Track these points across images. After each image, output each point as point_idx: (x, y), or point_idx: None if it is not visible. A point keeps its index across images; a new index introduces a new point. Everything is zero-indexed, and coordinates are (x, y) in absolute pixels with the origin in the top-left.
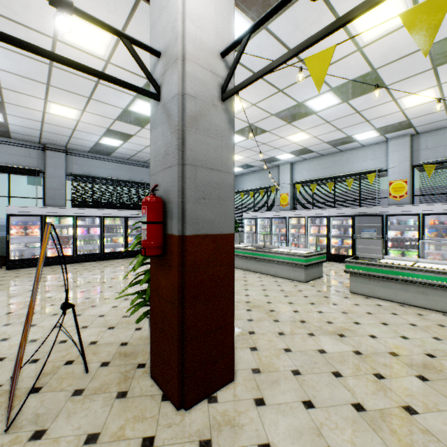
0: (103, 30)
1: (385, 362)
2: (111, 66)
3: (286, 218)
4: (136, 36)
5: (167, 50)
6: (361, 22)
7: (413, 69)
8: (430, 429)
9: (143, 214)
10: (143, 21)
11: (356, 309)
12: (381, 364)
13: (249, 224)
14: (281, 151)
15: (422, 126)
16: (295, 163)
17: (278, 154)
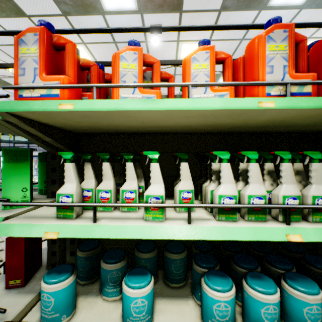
0: None
1: None
2: None
3: None
4: None
5: None
6: None
7: None
8: None
9: None
10: None
11: None
12: None
13: None
14: None
15: None
16: None
17: None
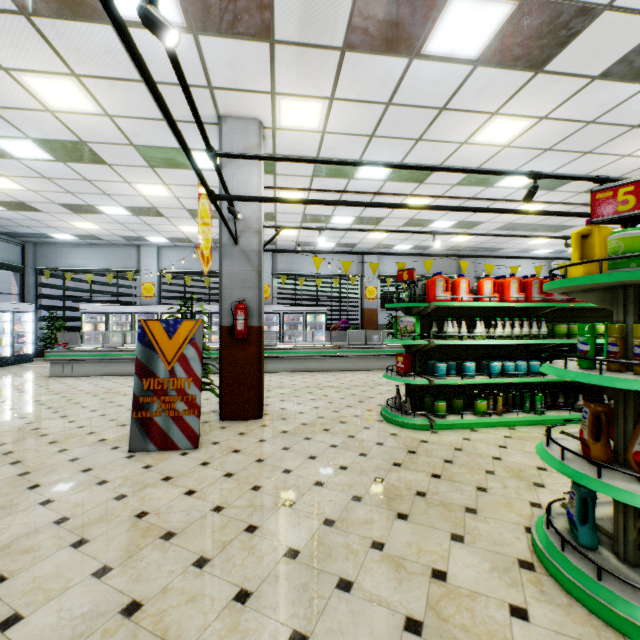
0: (94, 104)
1: (308, 389)
2: (47, 114)
3: (158, 314)
4: (125, 124)
5: (248, 221)
6: (284, 194)
7: (293, 219)
8: (333, 396)
9: (241, 315)
10: (148, 125)
11: (274, 378)
12: (307, 390)
13: (94, 321)
14: (159, 235)
15: (281, 246)
16: (163, 247)
17: (153, 235)
